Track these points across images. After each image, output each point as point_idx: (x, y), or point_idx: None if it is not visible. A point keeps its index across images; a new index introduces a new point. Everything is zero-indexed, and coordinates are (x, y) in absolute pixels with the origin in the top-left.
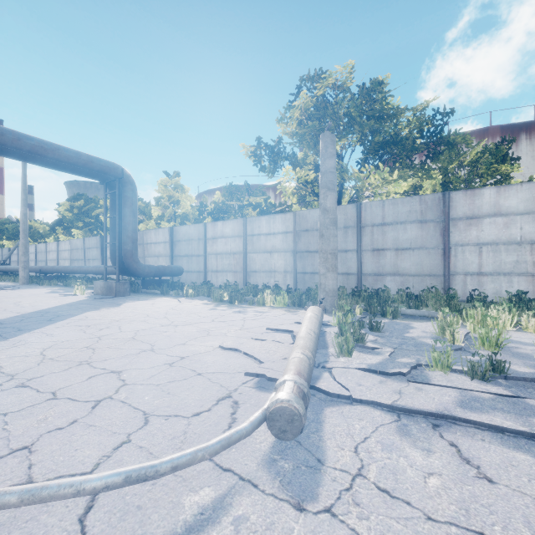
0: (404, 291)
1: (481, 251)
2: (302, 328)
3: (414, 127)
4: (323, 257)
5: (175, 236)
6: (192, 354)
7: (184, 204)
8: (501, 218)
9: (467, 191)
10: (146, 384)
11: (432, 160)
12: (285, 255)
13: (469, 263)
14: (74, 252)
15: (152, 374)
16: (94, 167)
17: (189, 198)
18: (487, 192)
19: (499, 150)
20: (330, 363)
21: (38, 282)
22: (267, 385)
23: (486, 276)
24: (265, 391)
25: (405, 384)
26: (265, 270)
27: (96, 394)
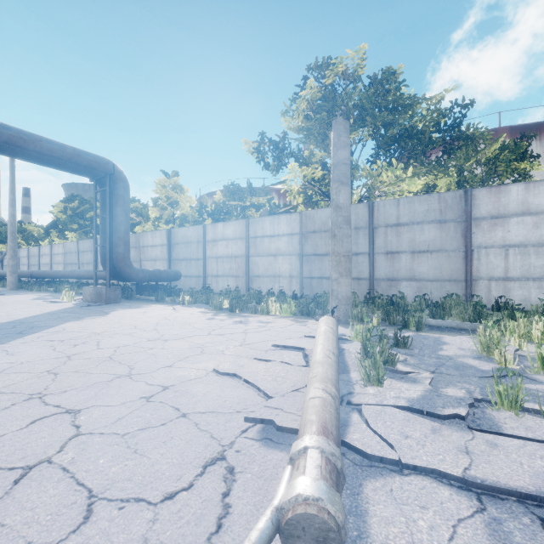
0: (423, 298)
1: (508, 253)
2: (317, 347)
3: (430, 120)
4: (335, 260)
5: (173, 238)
6: (179, 382)
7: (183, 205)
8: (531, 217)
9: (492, 188)
10: (107, 433)
11: (449, 156)
12: (290, 258)
13: (494, 267)
14: (68, 255)
15: (120, 415)
16: (81, 162)
17: (188, 199)
18: (514, 189)
19: (518, 146)
20: (356, 396)
21: (26, 287)
22: (276, 436)
23: (513, 281)
24: (273, 447)
25: (469, 434)
26: (269, 275)
27: (30, 453)
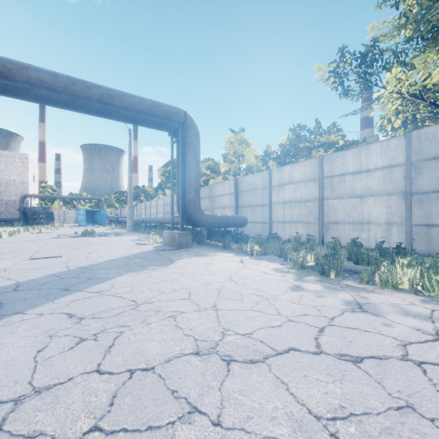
0: None
1: None
2: None
3: None
4: None
5: (239, 186)
6: None
7: (248, 157)
8: None
9: None
10: None
11: None
12: (388, 199)
13: None
14: (165, 206)
15: None
16: (157, 113)
17: (252, 151)
18: None
19: None
20: None
21: (137, 230)
22: None
23: None
24: None
25: None
26: (352, 221)
27: None
